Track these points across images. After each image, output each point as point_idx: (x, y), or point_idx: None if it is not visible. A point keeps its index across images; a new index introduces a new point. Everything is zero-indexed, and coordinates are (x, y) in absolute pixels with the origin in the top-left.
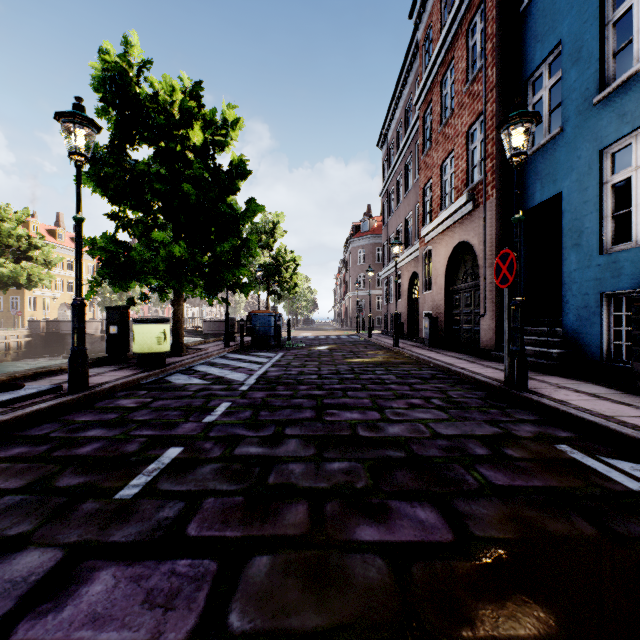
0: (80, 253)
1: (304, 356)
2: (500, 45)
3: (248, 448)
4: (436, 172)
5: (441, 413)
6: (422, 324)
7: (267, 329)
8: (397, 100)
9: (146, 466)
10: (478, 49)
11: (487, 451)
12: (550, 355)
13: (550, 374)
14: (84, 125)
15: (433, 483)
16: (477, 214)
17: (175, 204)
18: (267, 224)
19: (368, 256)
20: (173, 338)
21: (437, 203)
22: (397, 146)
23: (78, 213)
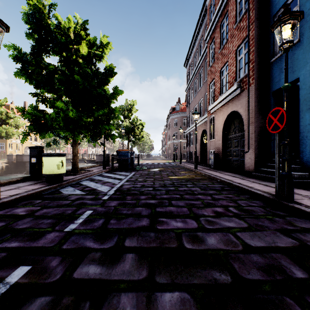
0: None
1: (145, 175)
2: None
3: (88, 267)
4: (217, 75)
5: (241, 221)
6: (209, 157)
7: (126, 159)
8: (194, 41)
9: None
10: (243, 2)
11: (303, 272)
12: (293, 175)
13: (295, 187)
14: None
15: None
16: (243, 95)
17: (71, 88)
18: (128, 106)
19: (179, 123)
20: (72, 165)
21: (218, 91)
22: (194, 65)
23: None
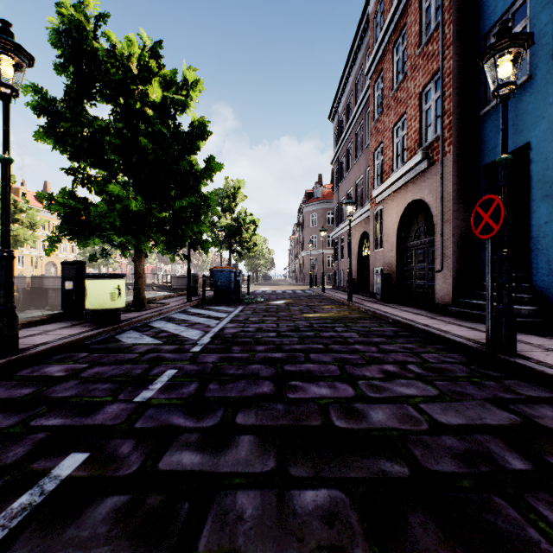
0: (7, 198)
1: (262, 311)
2: (457, 1)
3: (180, 454)
4: (387, 135)
5: (427, 386)
6: (373, 280)
7: (227, 284)
8: (348, 75)
9: (12, 500)
10: (433, 10)
11: (525, 461)
12: (519, 312)
13: (522, 332)
14: (9, 51)
15: (482, 552)
16: (432, 171)
17: (133, 160)
18: (229, 189)
19: (319, 219)
20: (134, 293)
21: (388, 165)
22: (347, 117)
23: (4, 153)
